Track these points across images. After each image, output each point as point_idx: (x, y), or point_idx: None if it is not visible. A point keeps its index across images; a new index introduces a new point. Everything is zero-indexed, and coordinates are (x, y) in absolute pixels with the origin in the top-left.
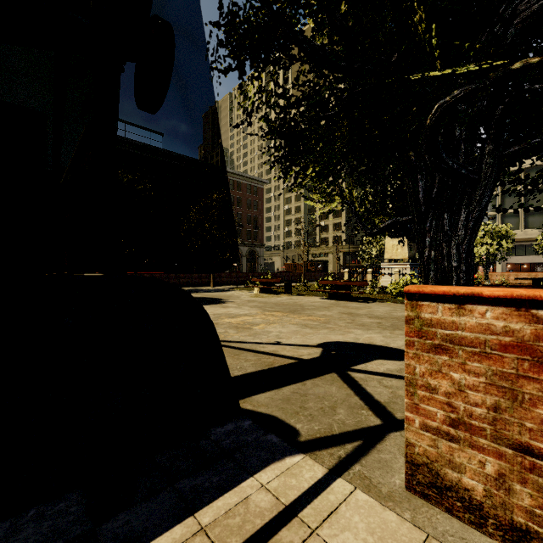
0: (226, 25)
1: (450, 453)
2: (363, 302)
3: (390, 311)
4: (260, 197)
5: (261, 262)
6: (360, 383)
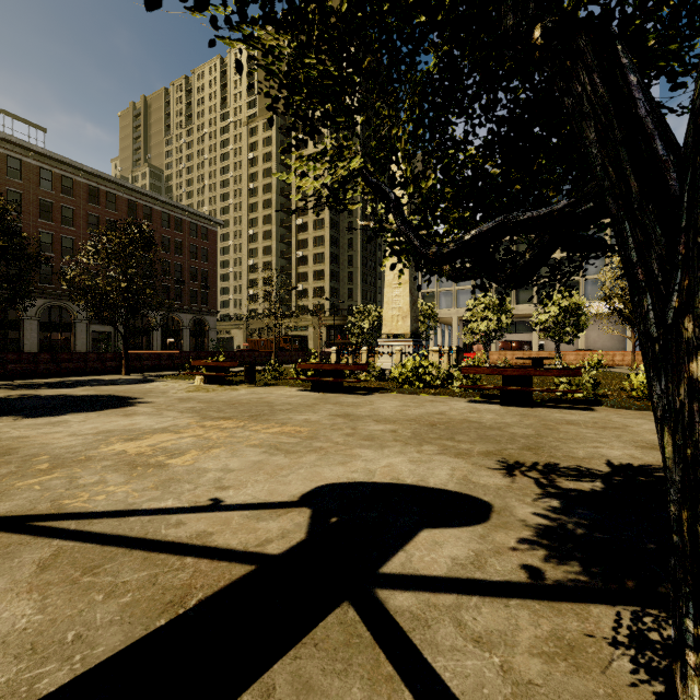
0: None
1: None
2: (361, 394)
3: (402, 408)
4: (212, 243)
5: (214, 337)
6: (417, 643)
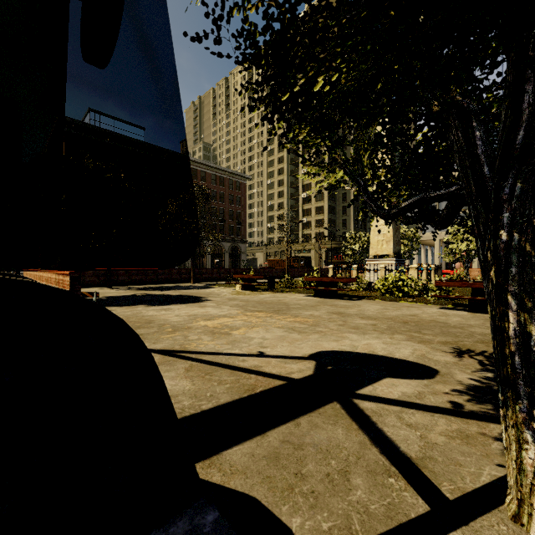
0: None
1: None
2: (351, 300)
3: (382, 310)
4: (243, 192)
5: (244, 258)
6: (373, 421)
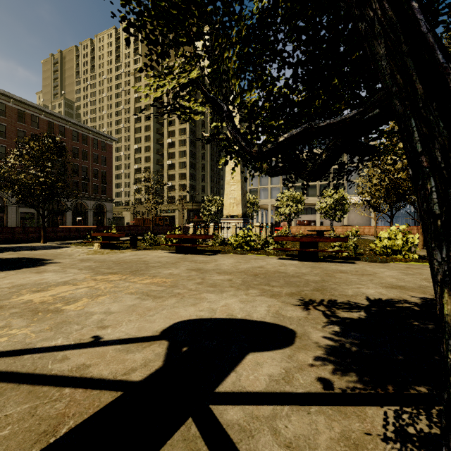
0: None
1: None
2: (209, 254)
3: (235, 264)
4: (109, 153)
5: (110, 216)
6: None
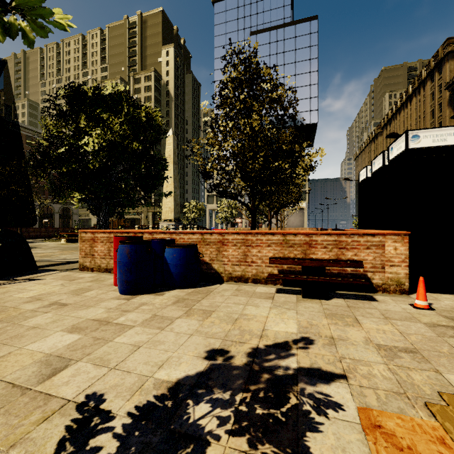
0: (32, 166)
1: (85, 260)
2: None
3: None
4: None
5: (76, 218)
6: None
